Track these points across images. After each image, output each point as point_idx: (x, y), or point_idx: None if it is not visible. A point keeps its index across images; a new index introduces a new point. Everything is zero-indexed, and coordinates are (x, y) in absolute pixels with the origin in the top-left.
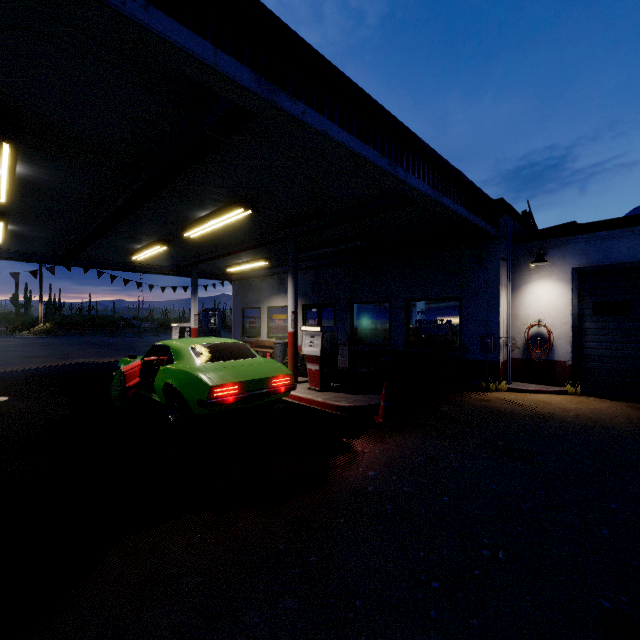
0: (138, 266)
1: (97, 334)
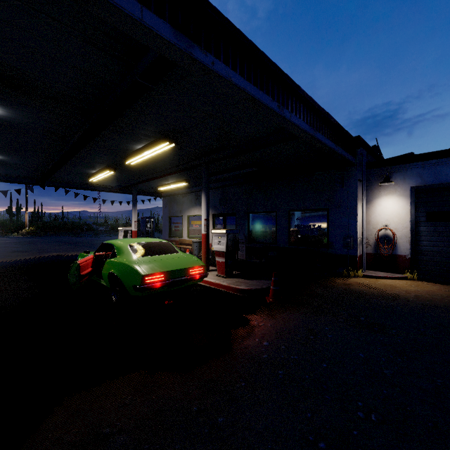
0: (94, 186)
1: (67, 235)
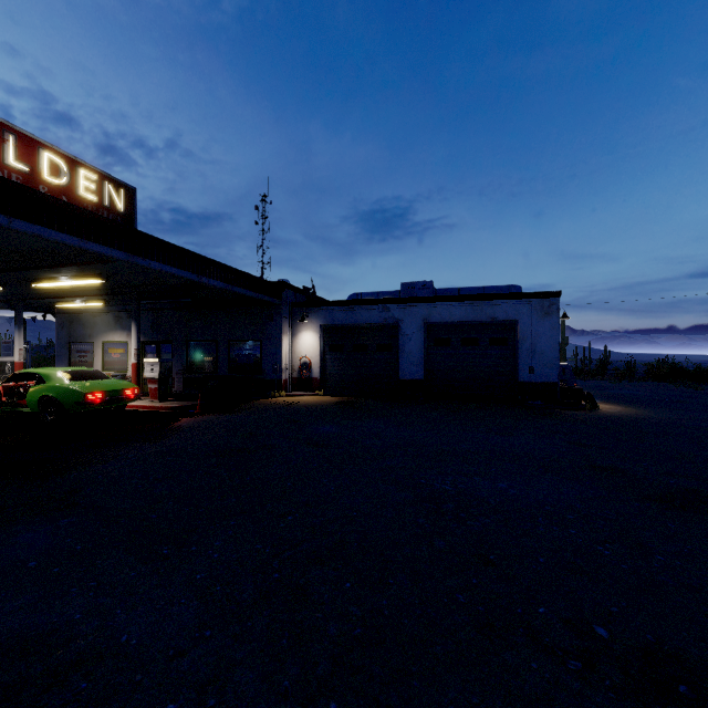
0: None
1: None
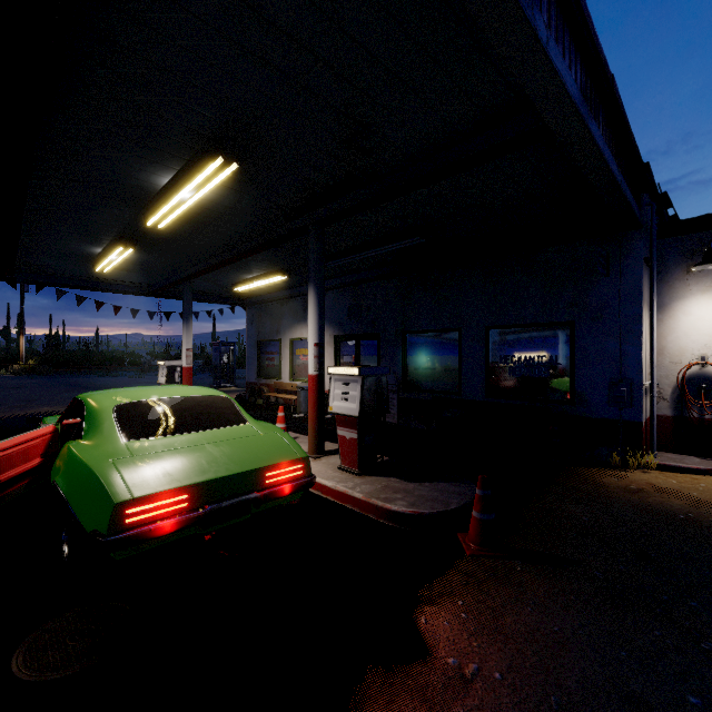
0: (116, 284)
1: (91, 373)
